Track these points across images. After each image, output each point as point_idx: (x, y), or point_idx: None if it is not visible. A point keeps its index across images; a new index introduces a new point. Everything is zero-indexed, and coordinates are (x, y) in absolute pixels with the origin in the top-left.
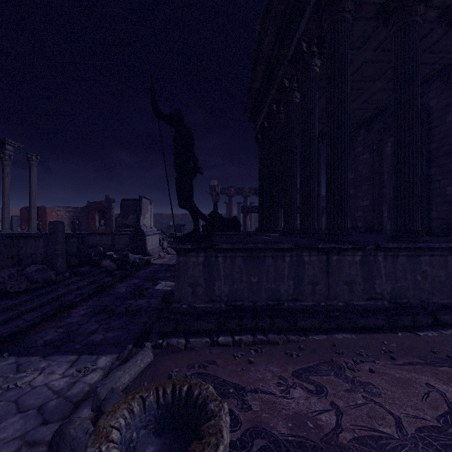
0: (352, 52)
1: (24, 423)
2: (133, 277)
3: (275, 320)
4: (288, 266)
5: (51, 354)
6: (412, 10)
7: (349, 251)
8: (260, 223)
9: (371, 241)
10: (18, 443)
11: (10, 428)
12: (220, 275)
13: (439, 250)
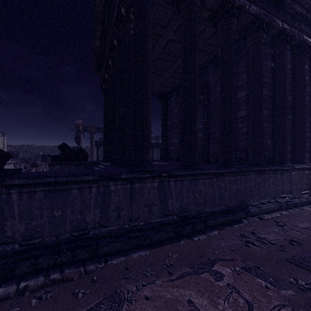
0: (161, 29)
1: None
2: None
3: (76, 252)
4: (95, 196)
5: None
6: (193, 1)
7: (149, 179)
8: (105, 154)
9: (165, 170)
10: None
11: None
12: (14, 213)
13: (209, 174)
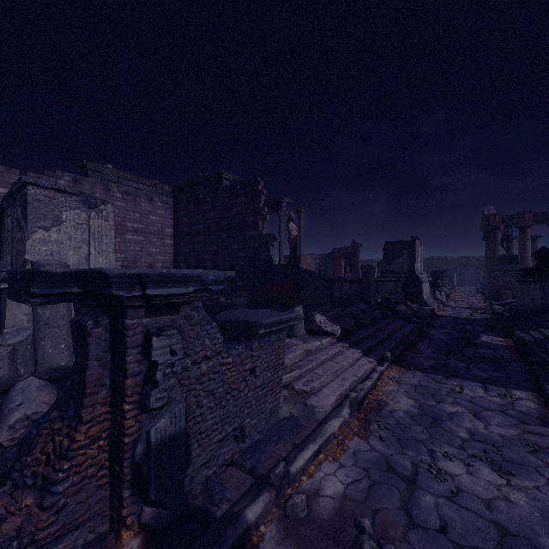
0: None
1: (503, 417)
2: (435, 326)
3: None
4: None
5: (449, 377)
6: None
7: None
8: None
9: None
10: (517, 429)
11: (495, 417)
12: None
13: None
